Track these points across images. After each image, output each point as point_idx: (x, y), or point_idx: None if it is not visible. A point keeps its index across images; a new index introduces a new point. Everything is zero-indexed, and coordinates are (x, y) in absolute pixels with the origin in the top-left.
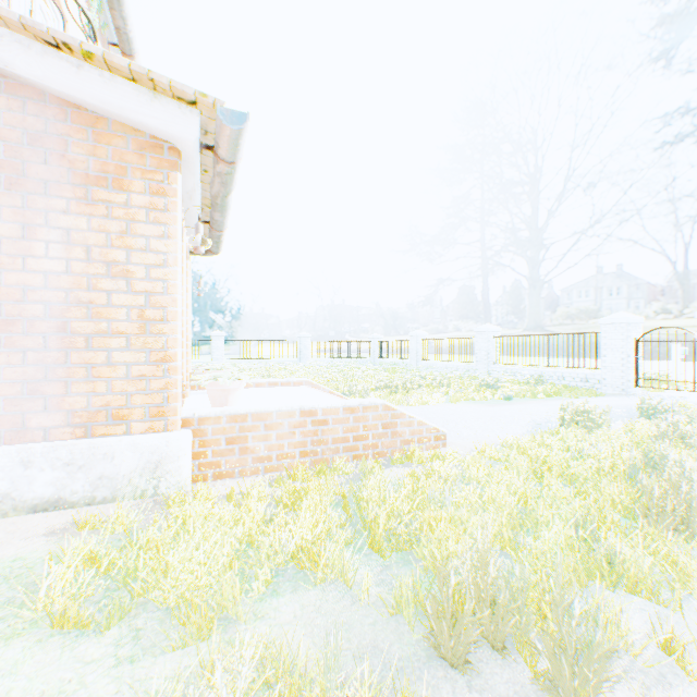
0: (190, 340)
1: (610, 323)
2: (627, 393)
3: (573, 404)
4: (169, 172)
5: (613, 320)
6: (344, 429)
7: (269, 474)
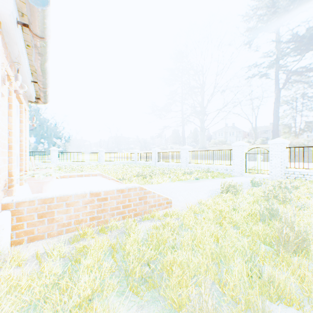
0: (26, 151)
1: (236, 146)
2: (243, 175)
3: (227, 182)
4: None
5: (237, 144)
6: (117, 202)
7: (69, 233)
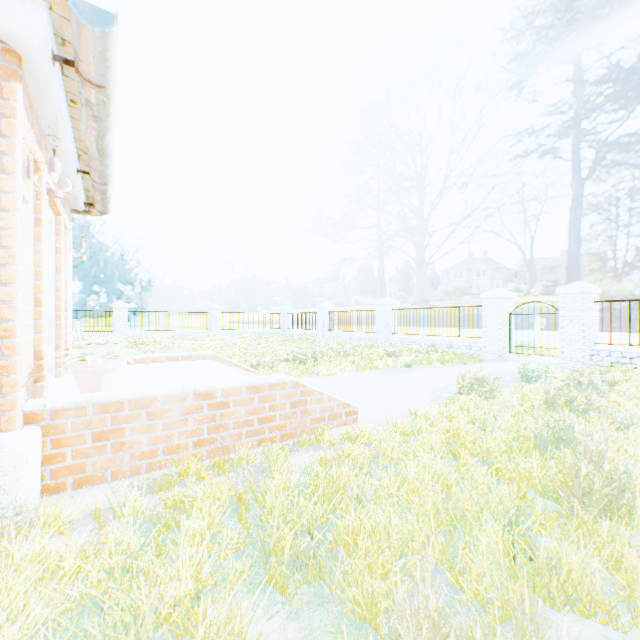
0: (68, 310)
1: (489, 298)
2: (503, 359)
3: (469, 372)
4: (3, 82)
5: (492, 295)
6: (248, 411)
7: (153, 472)
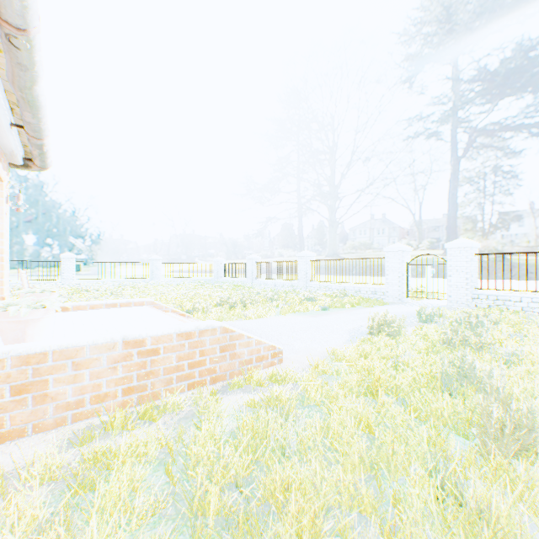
0: (4, 260)
1: (391, 251)
2: (402, 302)
3: (378, 315)
4: None
5: (393, 249)
6: (178, 357)
7: (80, 422)
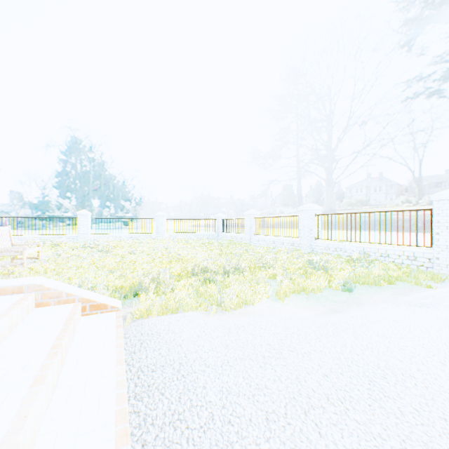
0: None
1: (445, 199)
2: None
3: None
4: None
5: None
6: None
7: None
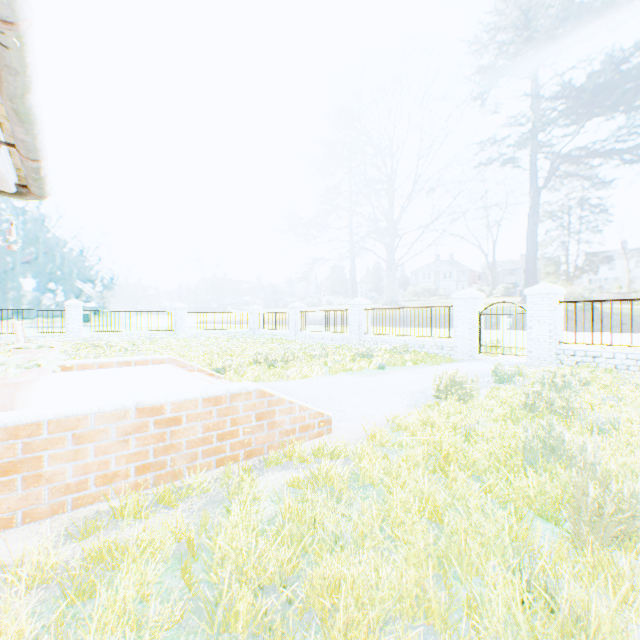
0: None
1: (461, 298)
2: (474, 358)
3: (446, 374)
4: None
5: (463, 296)
6: (205, 427)
7: (82, 509)
